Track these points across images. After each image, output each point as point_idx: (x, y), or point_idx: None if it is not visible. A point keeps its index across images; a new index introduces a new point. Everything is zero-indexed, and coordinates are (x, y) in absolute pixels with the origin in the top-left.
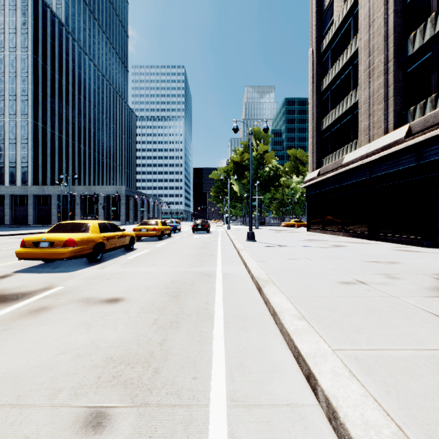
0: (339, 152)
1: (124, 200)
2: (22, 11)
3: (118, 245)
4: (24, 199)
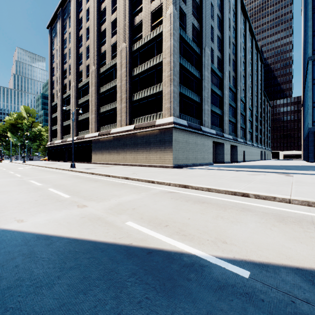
0: (55, 139)
1: None
2: None
3: None
4: None
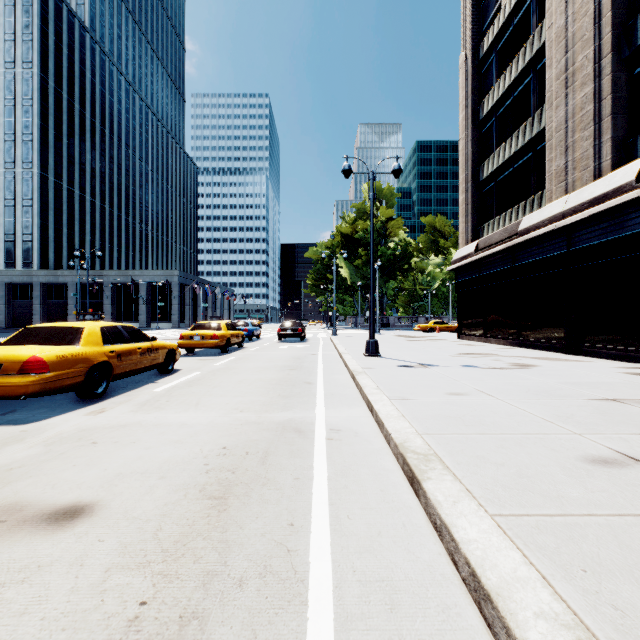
0: (512, 213)
1: (177, 291)
2: (25, 7)
3: (141, 365)
4: (27, 290)
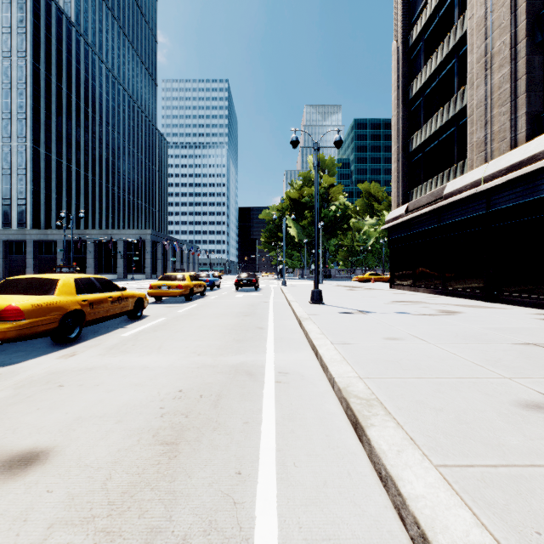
0: (437, 179)
1: (149, 247)
2: (19, 5)
3: (112, 312)
4: (21, 246)
